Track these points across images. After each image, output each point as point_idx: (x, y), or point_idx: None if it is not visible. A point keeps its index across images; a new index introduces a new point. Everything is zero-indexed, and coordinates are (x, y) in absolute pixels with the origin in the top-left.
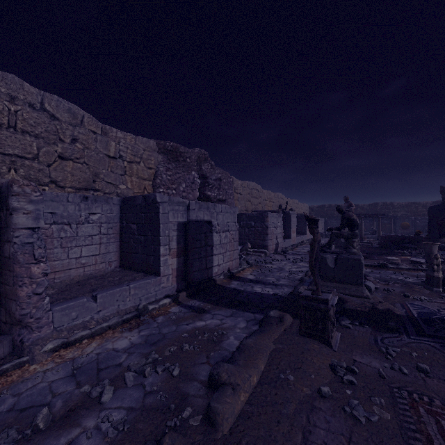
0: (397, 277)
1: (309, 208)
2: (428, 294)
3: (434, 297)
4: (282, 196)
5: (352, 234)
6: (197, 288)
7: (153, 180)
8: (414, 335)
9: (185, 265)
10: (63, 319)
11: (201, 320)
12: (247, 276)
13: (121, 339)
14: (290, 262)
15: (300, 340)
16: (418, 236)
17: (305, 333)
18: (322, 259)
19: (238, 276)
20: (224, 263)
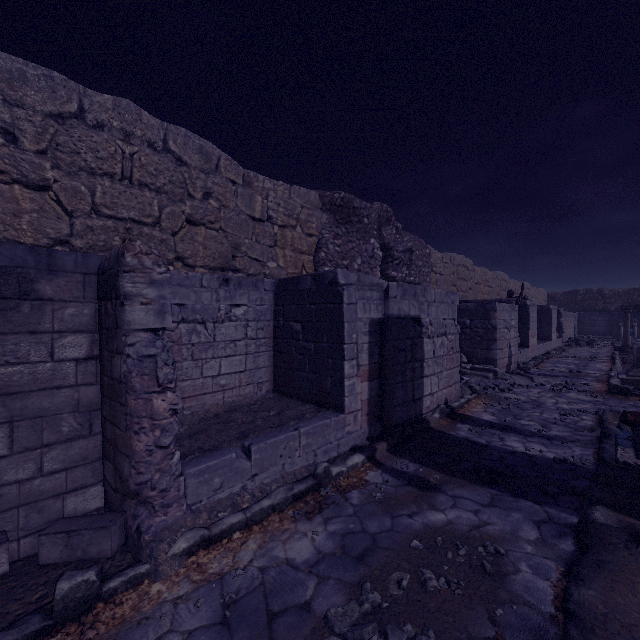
0: None
1: (546, 296)
2: None
3: None
4: (505, 276)
5: None
6: (402, 436)
7: (314, 253)
8: None
9: (380, 394)
10: (201, 489)
11: (434, 507)
12: (479, 415)
13: (296, 538)
14: (548, 391)
15: None
16: None
17: None
18: None
19: (462, 414)
20: (439, 391)
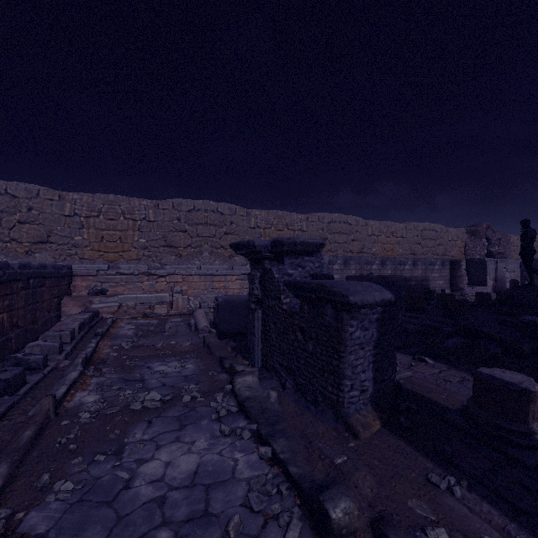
0: None
1: None
2: None
3: None
4: None
5: None
6: None
7: (464, 247)
8: None
9: (494, 284)
10: (468, 291)
11: None
12: None
13: None
14: None
15: None
16: None
17: None
18: None
19: None
20: None
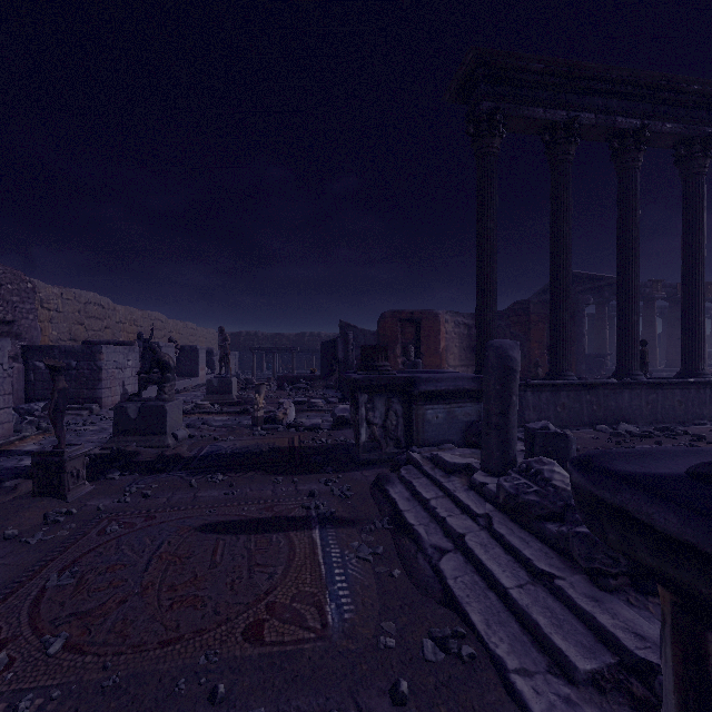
0: (248, 422)
1: (218, 336)
2: (244, 434)
3: (243, 436)
4: (161, 317)
5: (163, 378)
6: None
7: None
8: (176, 471)
9: None
10: None
11: None
12: (24, 447)
13: None
14: None
15: (27, 501)
16: (313, 374)
17: (39, 493)
18: (123, 409)
19: (4, 450)
20: None
